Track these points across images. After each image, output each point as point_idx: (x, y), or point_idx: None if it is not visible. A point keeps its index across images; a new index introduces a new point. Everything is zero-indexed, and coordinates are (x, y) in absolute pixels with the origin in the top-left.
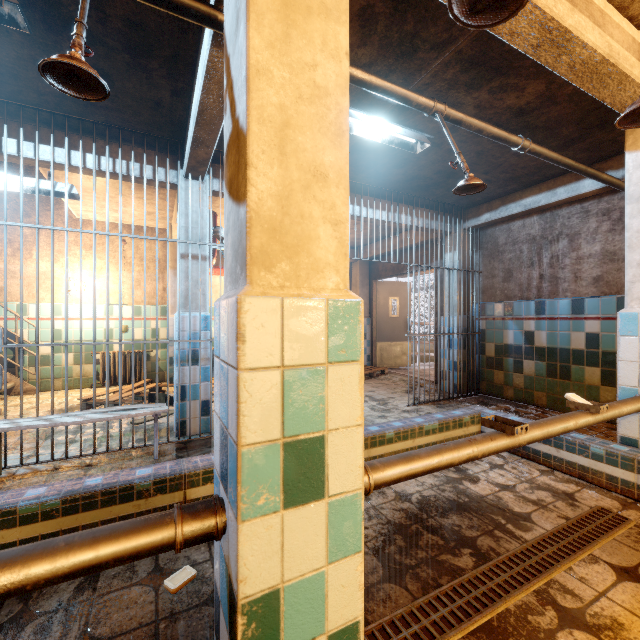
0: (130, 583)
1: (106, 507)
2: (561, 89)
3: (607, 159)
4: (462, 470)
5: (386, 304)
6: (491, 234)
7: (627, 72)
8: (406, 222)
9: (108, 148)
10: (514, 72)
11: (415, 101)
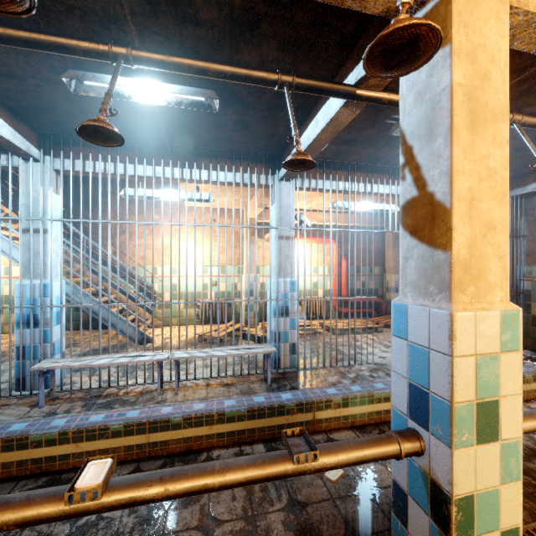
0: None
1: (269, 417)
2: None
3: None
4: None
5: None
6: None
7: None
8: None
9: (234, 167)
10: None
11: None
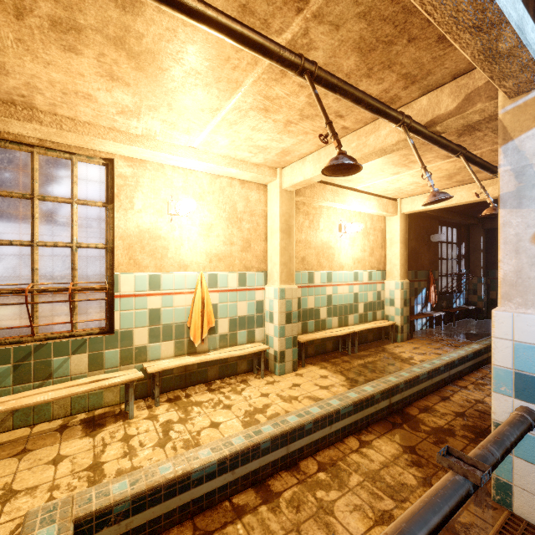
0: None
1: None
2: None
3: None
4: None
5: None
6: None
7: None
8: None
9: None
10: None
11: None
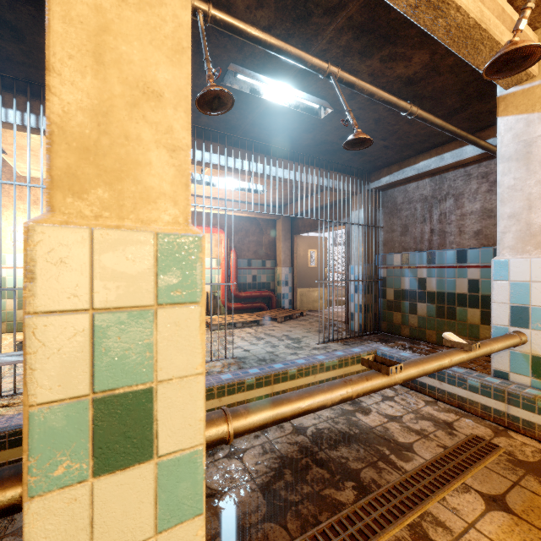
0: (2, 534)
1: None
2: (443, 60)
3: (485, 129)
4: (357, 402)
5: (305, 255)
6: (391, 194)
7: (497, 39)
8: (318, 183)
9: (29, 104)
10: (401, 41)
11: (309, 62)
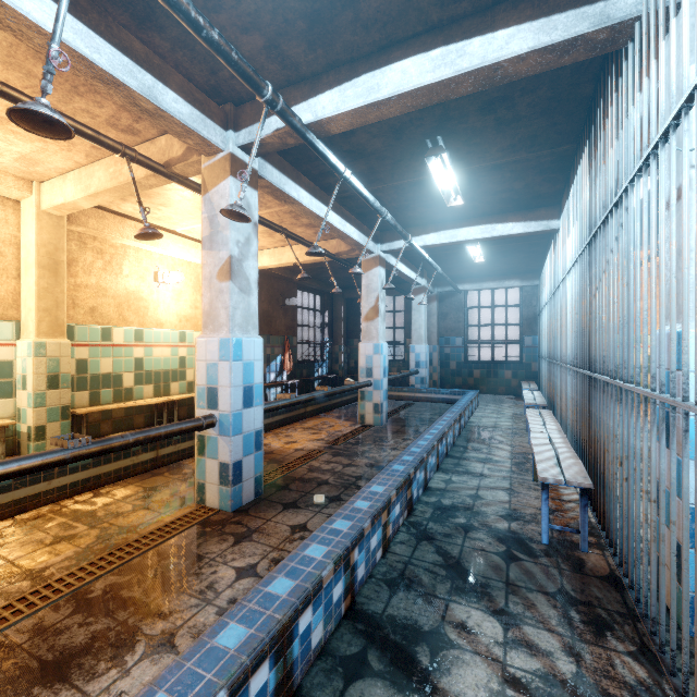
0: (343, 494)
1: None
2: None
3: None
4: None
5: None
6: None
7: None
8: None
9: (599, 111)
10: None
11: None
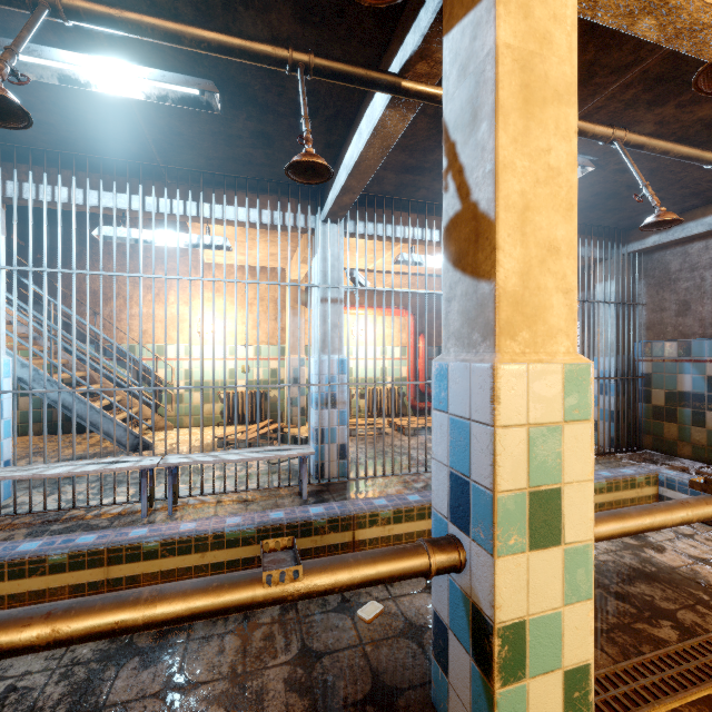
0: (325, 609)
1: (290, 539)
2: None
3: None
4: (640, 537)
5: None
6: (659, 259)
7: None
8: None
9: (258, 201)
10: None
11: (591, 132)
